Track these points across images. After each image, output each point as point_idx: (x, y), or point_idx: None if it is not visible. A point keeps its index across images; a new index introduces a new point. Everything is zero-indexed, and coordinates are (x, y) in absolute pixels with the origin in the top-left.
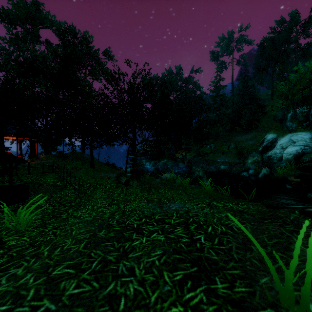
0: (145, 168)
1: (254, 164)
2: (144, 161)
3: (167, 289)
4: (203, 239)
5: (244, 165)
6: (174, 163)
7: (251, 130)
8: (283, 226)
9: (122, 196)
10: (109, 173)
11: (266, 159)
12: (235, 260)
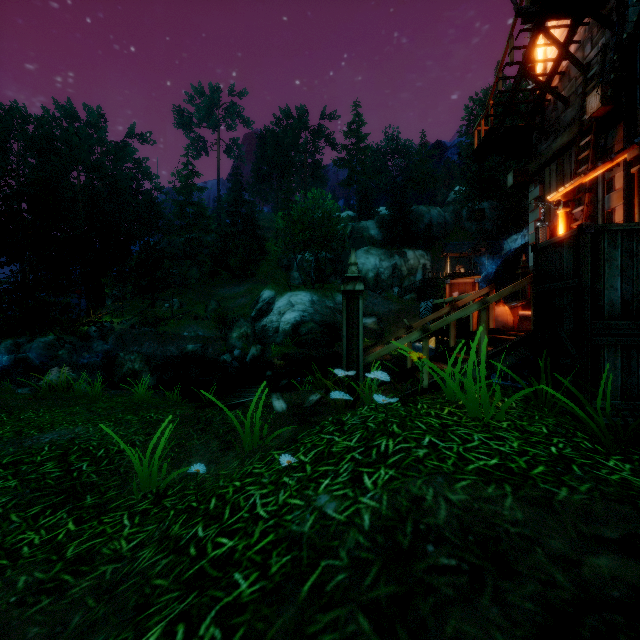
0: None
1: (242, 340)
2: None
3: (15, 526)
4: (86, 466)
5: (228, 341)
6: (80, 343)
7: (246, 279)
8: (194, 427)
9: None
10: None
11: (260, 331)
12: (120, 474)
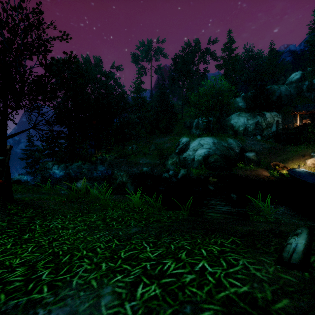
0: (49, 174)
1: (174, 165)
2: (50, 163)
3: None
4: None
5: (165, 166)
6: (92, 166)
7: (168, 134)
8: None
9: None
10: None
11: (182, 160)
12: None
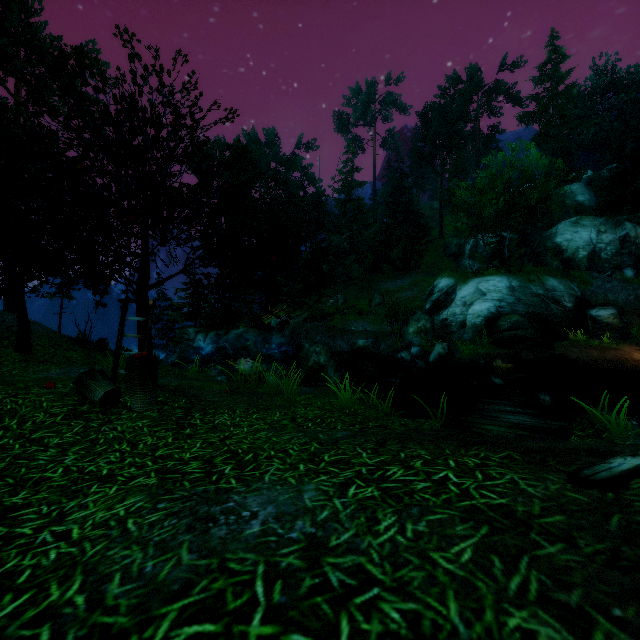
0: (191, 349)
1: (420, 335)
2: (191, 331)
3: None
4: None
5: (403, 337)
6: (262, 335)
7: (409, 271)
8: None
9: (73, 457)
10: (80, 366)
11: (439, 326)
12: None
